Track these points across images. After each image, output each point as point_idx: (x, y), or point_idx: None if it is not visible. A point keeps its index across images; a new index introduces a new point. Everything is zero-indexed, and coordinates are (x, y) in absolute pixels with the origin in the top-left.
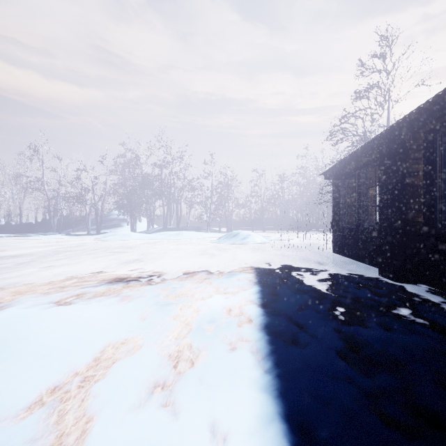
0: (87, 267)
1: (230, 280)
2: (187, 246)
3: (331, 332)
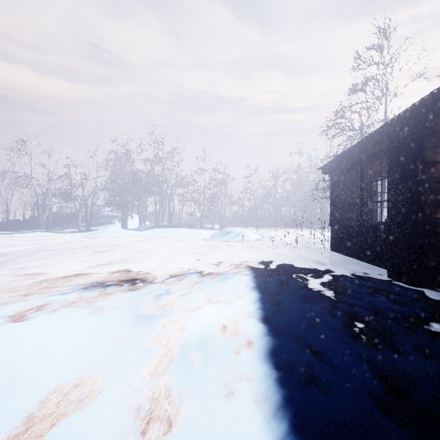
0: (64, 269)
1: (223, 285)
2: (179, 244)
3: (358, 362)
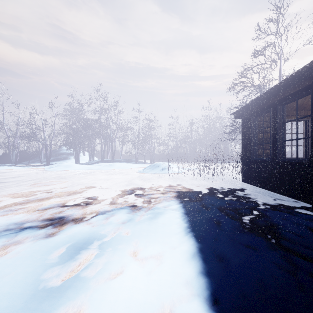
0: None
1: (153, 226)
2: (116, 176)
3: None
